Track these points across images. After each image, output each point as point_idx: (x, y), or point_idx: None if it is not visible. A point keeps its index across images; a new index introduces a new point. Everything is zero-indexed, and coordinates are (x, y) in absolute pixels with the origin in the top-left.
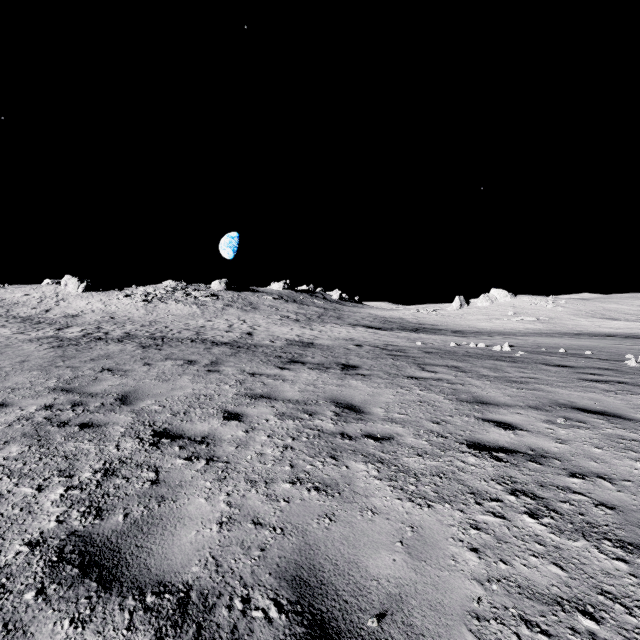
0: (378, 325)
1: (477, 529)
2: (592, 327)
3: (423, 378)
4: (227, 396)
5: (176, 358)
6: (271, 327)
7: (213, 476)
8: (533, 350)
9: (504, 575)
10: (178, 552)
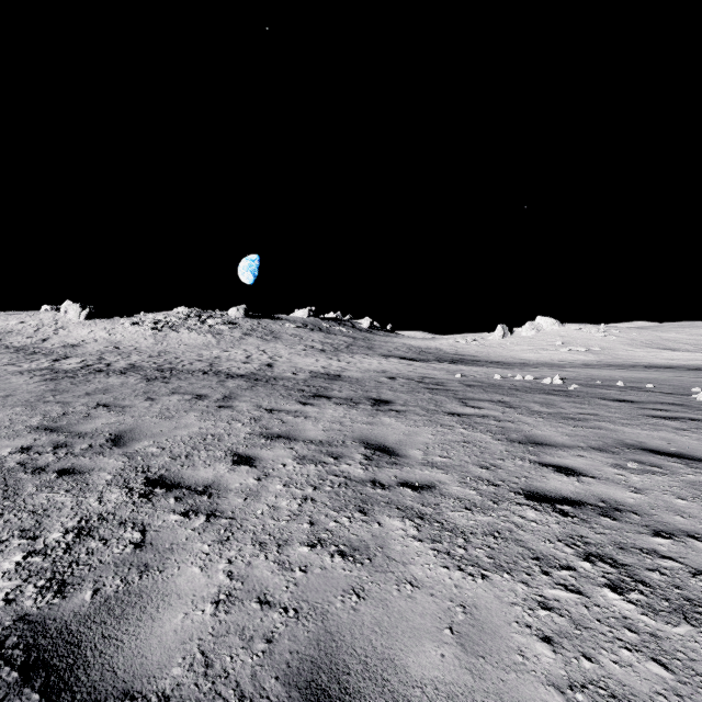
0: (413, 356)
1: (547, 609)
2: (648, 358)
3: (466, 415)
4: (239, 436)
5: (184, 392)
6: (294, 358)
7: (213, 537)
8: (587, 383)
9: (590, 678)
10: (156, 645)
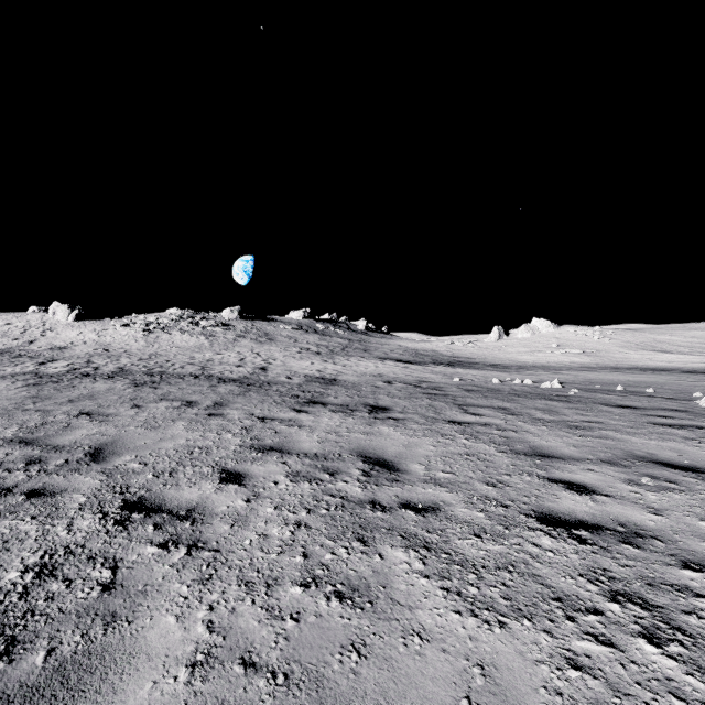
0: (409, 358)
1: (578, 668)
2: (643, 360)
3: (467, 423)
4: (228, 449)
5: (173, 398)
6: (288, 361)
7: (193, 575)
8: (587, 387)
9: None
10: None
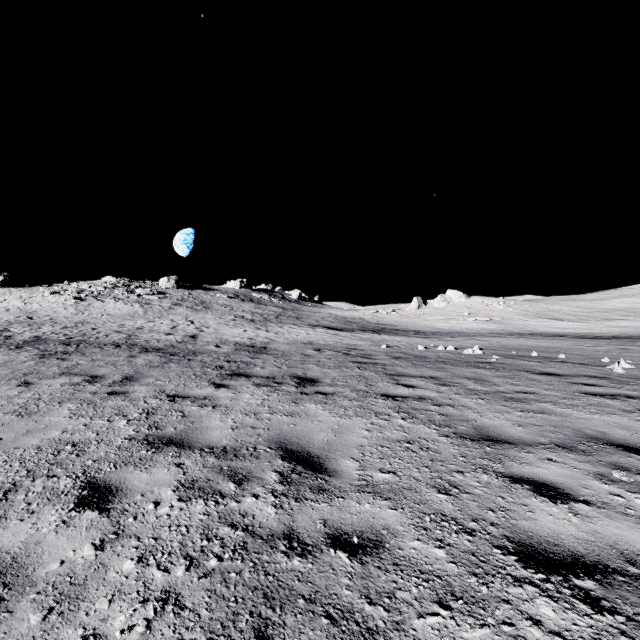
0: (339, 326)
1: None
2: (541, 327)
3: (401, 397)
4: (112, 444)
5: (77, 372)
6: (221, 328)
7: None
8: (505, 353)
9: None
10: None
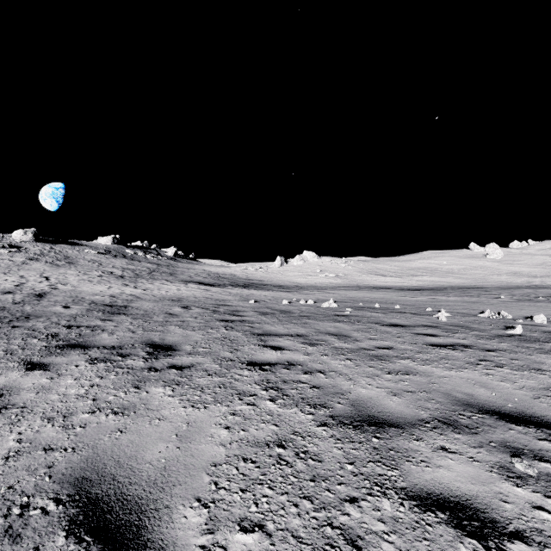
0: (211, 281)
1: None
2: (372, 281)
3: (269, 364)
4: None
5: None
6: (82, 285)
7: None
8: (354, 305)
9: None
10: None
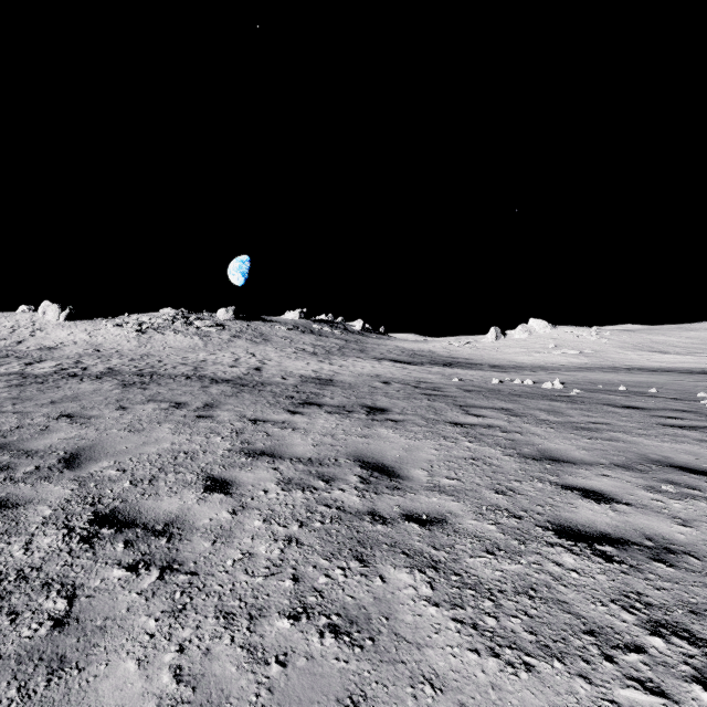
0: (406, 359)
1: None
2: (641, 361)
3: (470, 425)
4: (216, 453)
5: (161, 400)
6: (284, 361)
7: (164, 605)
8: (588, 388)
9: None
10: None
